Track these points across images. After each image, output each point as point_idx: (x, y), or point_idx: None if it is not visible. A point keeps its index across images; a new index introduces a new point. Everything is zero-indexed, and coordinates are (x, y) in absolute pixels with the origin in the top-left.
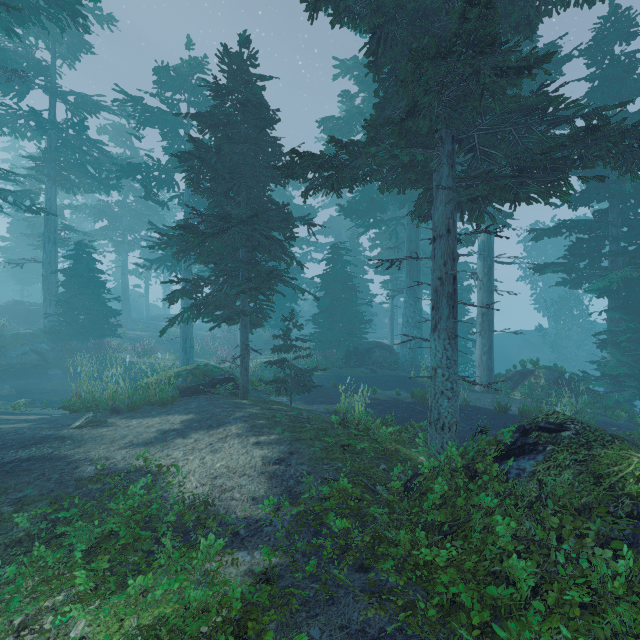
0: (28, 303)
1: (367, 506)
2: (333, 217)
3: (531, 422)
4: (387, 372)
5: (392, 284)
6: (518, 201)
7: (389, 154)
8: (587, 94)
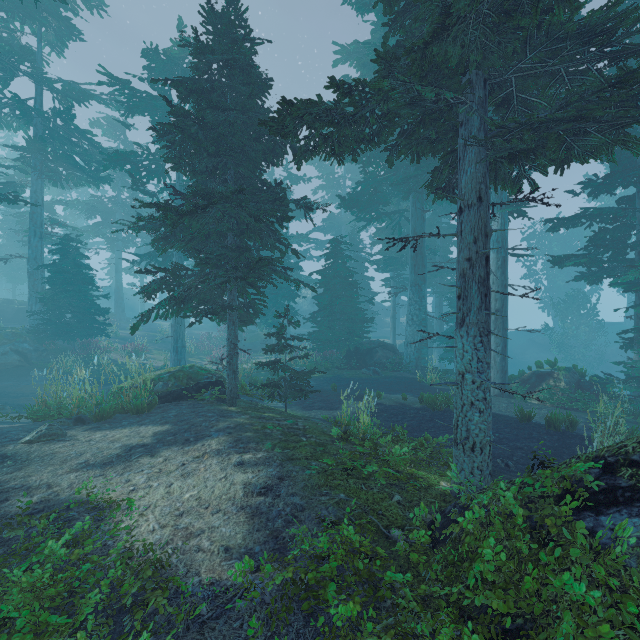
0: (17, 301)
1: (381, 569)
2: (333, 213)
3: (616, 452)
4: (391, 373)
5: (394, 281)
6: (567, 162)
7: (406, 97)
8: (613, 68)
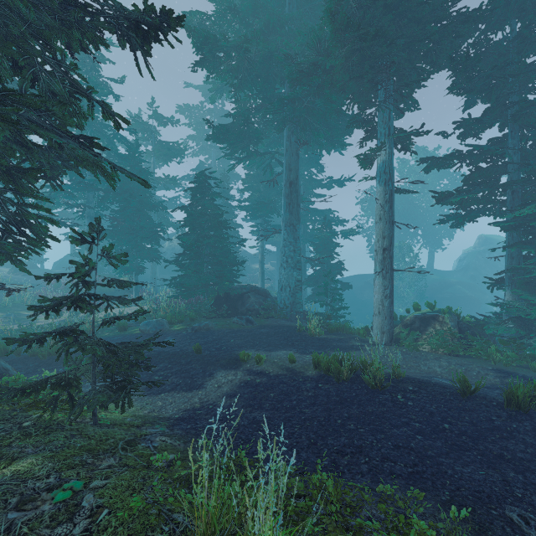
0: None
1: None
2: (203, 163)
3: None
4: (265, 321)
5: (263, 227)
6: None
7: None
8: None
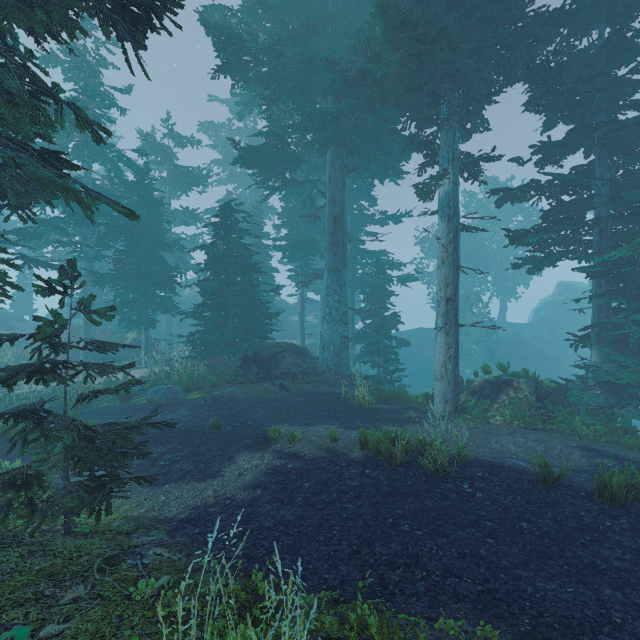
0: None
1: None
2: (230, 194)
3: None
4: (303, 387)
5: (302, 272)
6: None
7: None
8: None
